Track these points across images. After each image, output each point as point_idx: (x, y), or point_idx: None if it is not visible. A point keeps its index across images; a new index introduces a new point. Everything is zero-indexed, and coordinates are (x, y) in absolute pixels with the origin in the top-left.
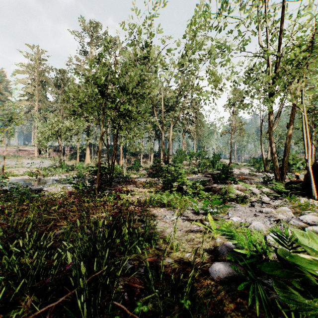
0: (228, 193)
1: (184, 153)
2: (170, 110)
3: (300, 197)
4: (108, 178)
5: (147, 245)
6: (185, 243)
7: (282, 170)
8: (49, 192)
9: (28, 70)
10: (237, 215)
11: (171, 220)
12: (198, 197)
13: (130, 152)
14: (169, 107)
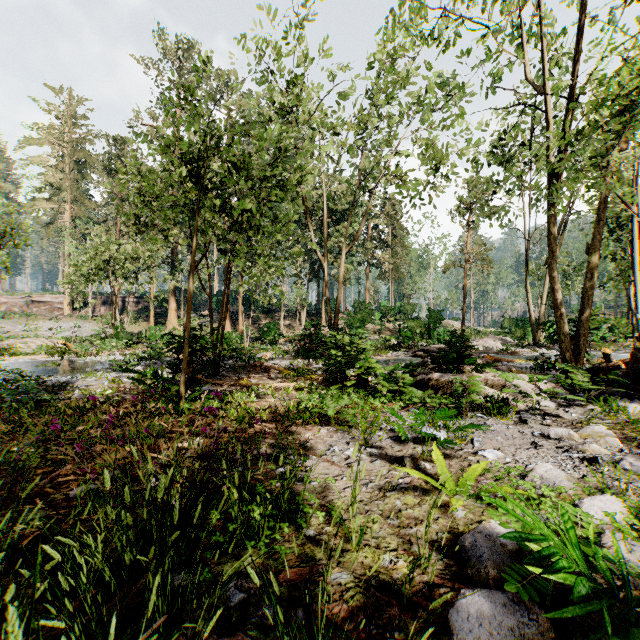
0: (468, 393)
1: (369, 309)
2: (340, 220)
3: (625, 402)
4: (212, 360)
5: (286, 530)
6: (379, 522)
7: (577, 343)
8: (83, 390)
9: (50, 139)
10: (494, 446)
11: (345, 457)
12: (402, 399)
13: (260, 307)
14: (339, 214)
